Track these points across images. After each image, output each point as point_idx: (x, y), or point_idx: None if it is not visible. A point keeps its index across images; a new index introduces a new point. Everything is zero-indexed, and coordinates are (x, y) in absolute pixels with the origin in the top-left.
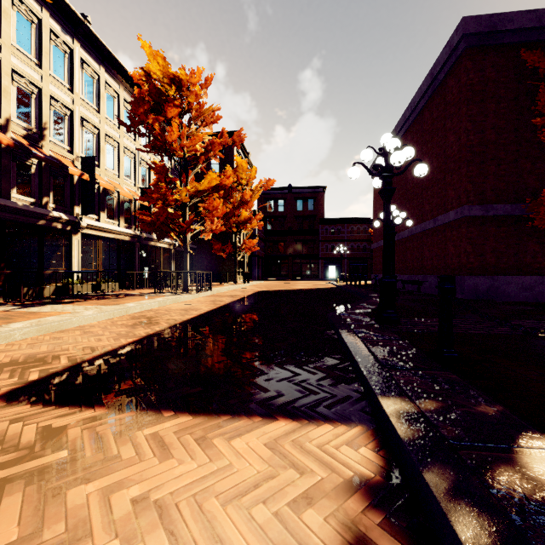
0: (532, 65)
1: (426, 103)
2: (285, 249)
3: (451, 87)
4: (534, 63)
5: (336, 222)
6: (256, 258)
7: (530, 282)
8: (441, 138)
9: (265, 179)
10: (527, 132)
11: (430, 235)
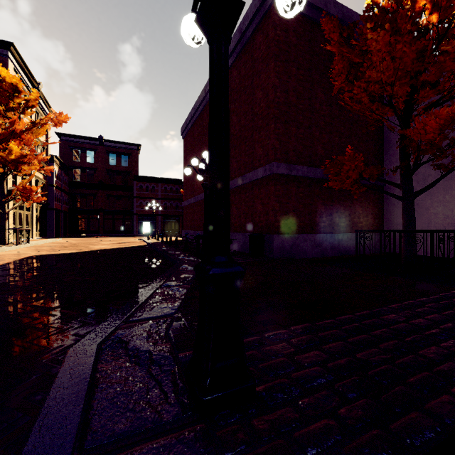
0: (328, 34)
1: (234, 62)
2: (95, 203)
3: (259, 43)
4: (329, 32)
5: (151, 181)
6: (54, 212)
7: (319, 239)
8: (249, 95)
9: (54, 111)
10: (317, 103)
11: (238, 193)
